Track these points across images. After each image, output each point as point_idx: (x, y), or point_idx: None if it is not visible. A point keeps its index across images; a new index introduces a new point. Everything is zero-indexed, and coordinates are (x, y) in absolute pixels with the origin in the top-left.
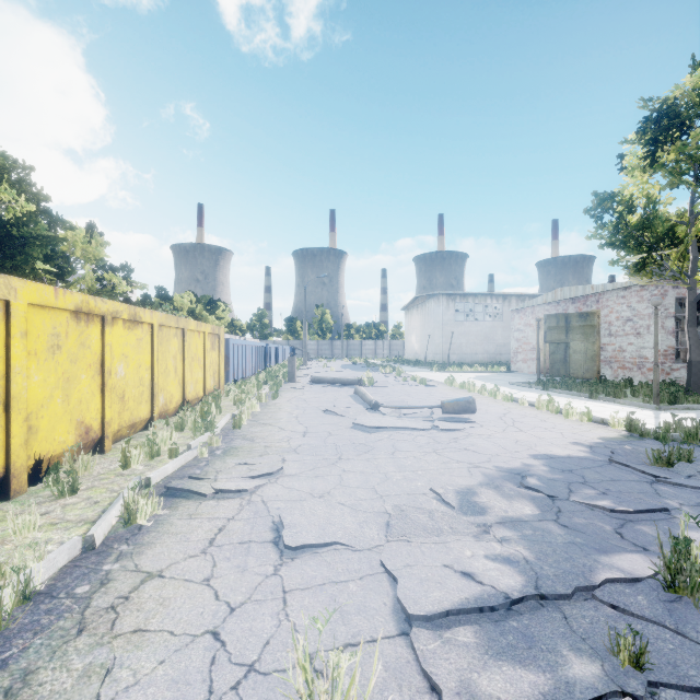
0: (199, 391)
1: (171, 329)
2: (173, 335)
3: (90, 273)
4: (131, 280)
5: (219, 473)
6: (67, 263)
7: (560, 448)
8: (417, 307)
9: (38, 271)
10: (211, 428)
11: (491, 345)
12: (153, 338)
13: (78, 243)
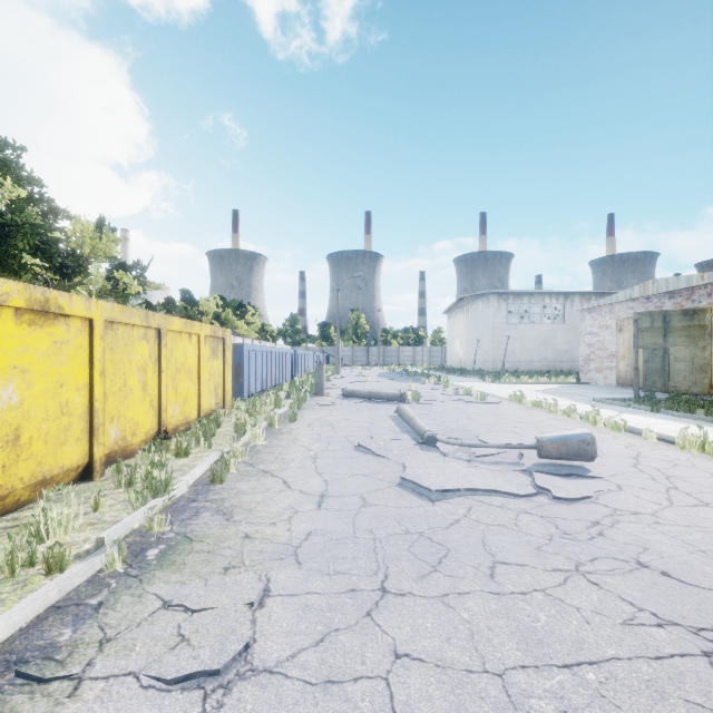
0: (190, 412)
1: (134, 329)
2: (139, 337)
3: (100, 273)
4: (145, 280)
5: (105, 645)
6: (78, 262)
7: None
8: (461, 310)
9: (31, 267)
10: (166, 489)
11: (550, 351)
12: (93, 341)
13: (86, 238)
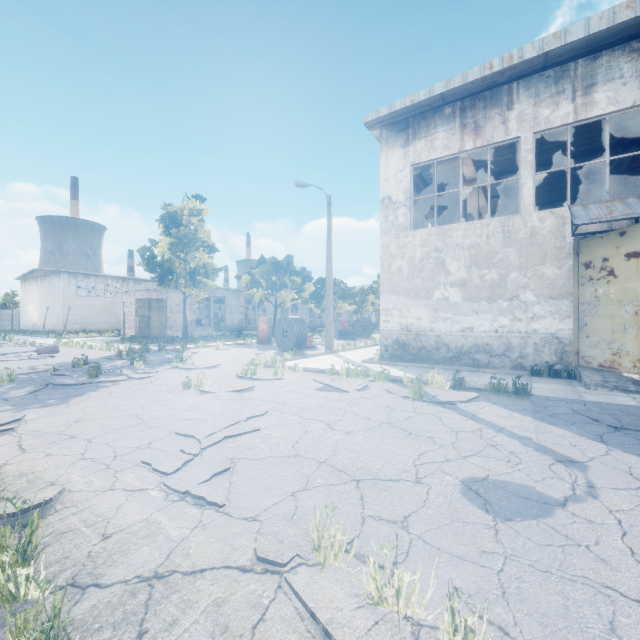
0: None
1: None
2: None
3: None
4: None
5: None
6: None
7: (89, 358)
8: (36, 279)
9: None
10: None
11: (112, 316)
12: None
13: None
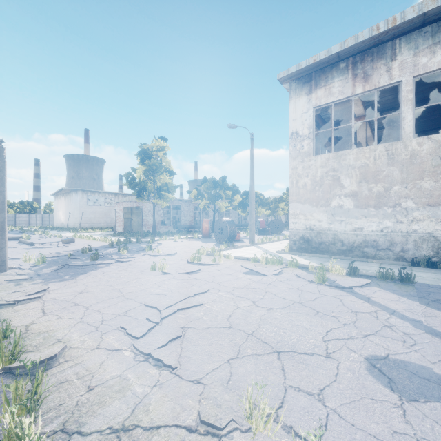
0: None
1: None
2: None
3: None
4: None
5: None
6: None
7: (93, 247)
8: (63, 195)
9: None
10: None
11: (109, 218)
12: None
13: None
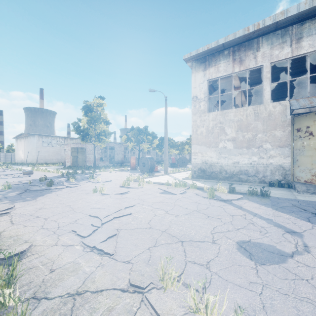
0: None
1: None
2: None
3: None
4: None
5: None
6: None
7: (48, 177)
8: (23, 138)
9: None
10: None
11: (59, 156)
12: None
13: None
